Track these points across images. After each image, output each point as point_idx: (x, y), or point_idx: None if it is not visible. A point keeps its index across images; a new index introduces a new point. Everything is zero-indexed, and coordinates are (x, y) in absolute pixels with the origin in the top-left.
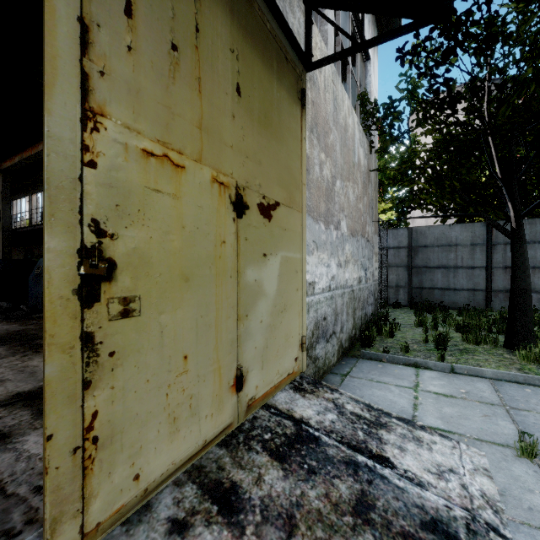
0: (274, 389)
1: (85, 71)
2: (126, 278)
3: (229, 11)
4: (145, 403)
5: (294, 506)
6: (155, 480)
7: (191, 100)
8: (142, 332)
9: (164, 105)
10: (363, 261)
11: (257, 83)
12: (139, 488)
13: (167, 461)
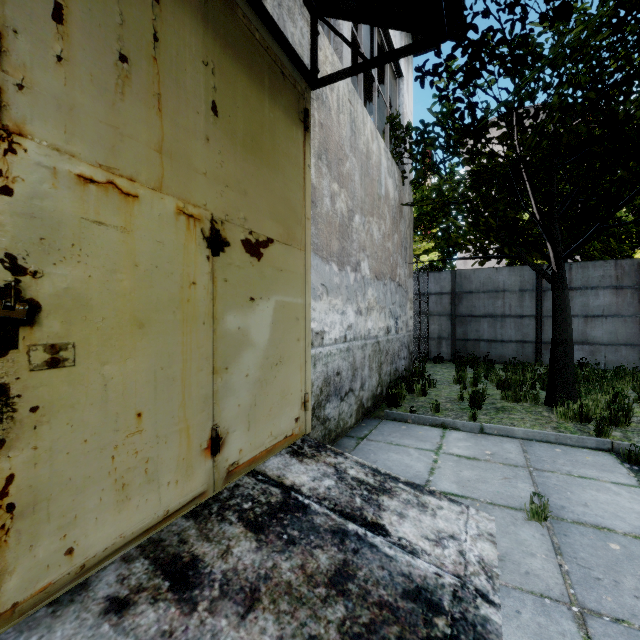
0: (266, 453)
1: None
2: (54, 323)
3: (201, 18)
4: (82, 467)
5: (261, 579)
6: (96, 555)
7: (148, 120)
8: (77, 384)
9: (109, 124)
10: (392, 309)
11: (242, 102)
12: (73, 565)
13: (113, 533)
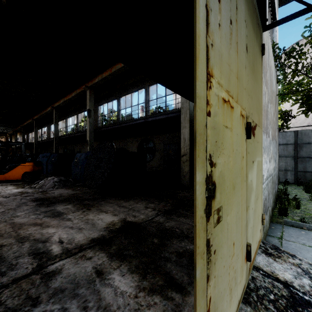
0: (255, 254)
1: (207, 44)
2: (218, 194)
3: None
4: (223, 283)
5: None
6: None
7: (235, 59)
8: (222, 231)
9: (228, 64)
10: (274, 156)
11: (251, 43)
12: None
13: None
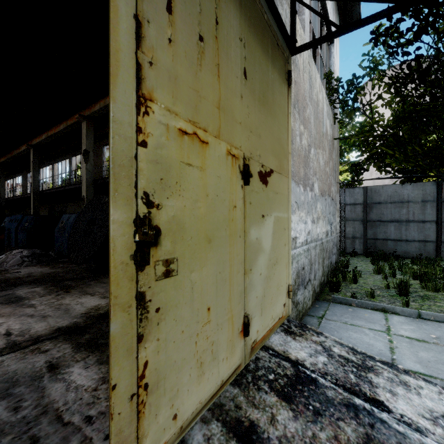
0: (269, 332)
1: (139, 62)
2: (167, 243)
3: (238, 5)
4: (181, 351)
5: None
6: (188, 418)
7: (213, 84)
8: (178, 289)
9: (194, 89)
10: (329, 217)
11: (258, 67)
12: (176, 426)
13: (196, 400)
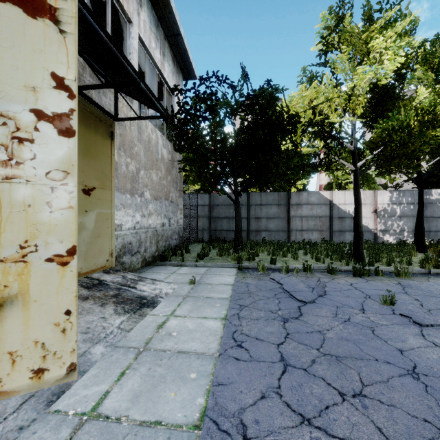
0: (92, 271)
1: None
2: None
3: None
4: None
5: (89, 296)
6: None
7: None
8: None
9: None
10: (166, 214)
11: (82, 137)
12: None
13: None
